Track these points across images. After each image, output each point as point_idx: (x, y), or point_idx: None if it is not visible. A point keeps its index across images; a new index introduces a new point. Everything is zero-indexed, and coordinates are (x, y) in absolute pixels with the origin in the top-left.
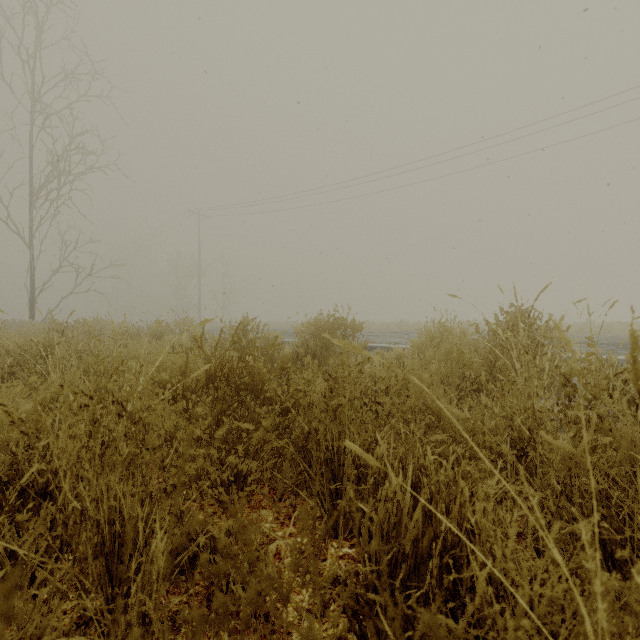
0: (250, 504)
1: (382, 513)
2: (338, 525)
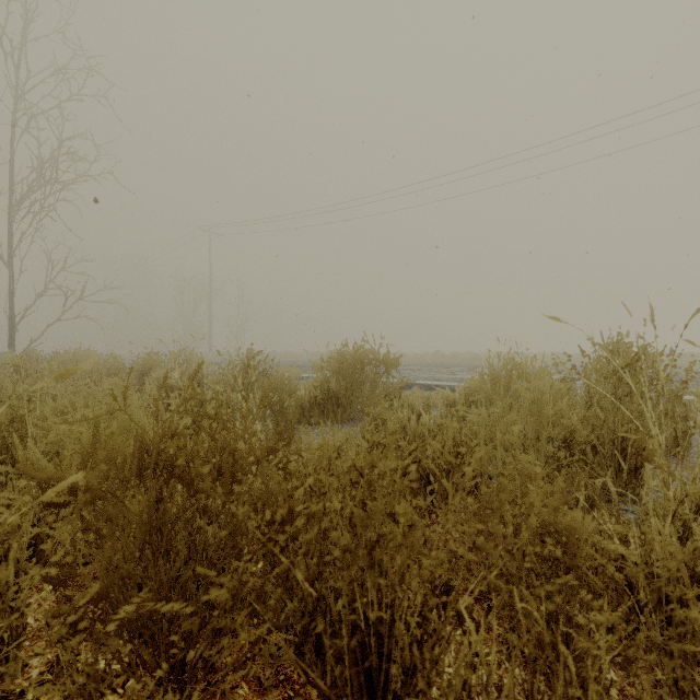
0: (214, 697)
1: None
2: None
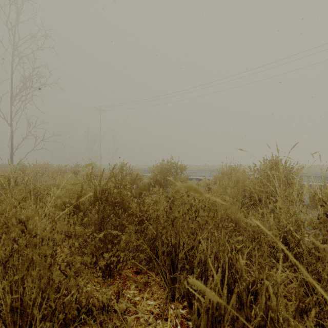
0: (120, 276)
1: (207, 300)
2: (175, 292)
